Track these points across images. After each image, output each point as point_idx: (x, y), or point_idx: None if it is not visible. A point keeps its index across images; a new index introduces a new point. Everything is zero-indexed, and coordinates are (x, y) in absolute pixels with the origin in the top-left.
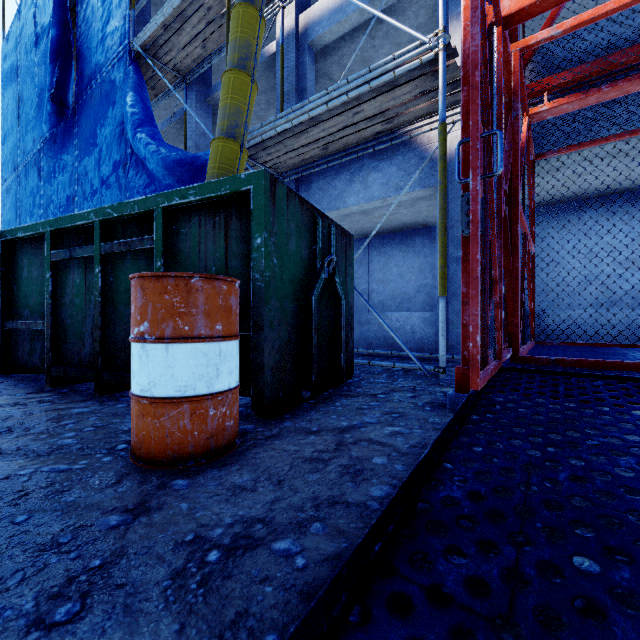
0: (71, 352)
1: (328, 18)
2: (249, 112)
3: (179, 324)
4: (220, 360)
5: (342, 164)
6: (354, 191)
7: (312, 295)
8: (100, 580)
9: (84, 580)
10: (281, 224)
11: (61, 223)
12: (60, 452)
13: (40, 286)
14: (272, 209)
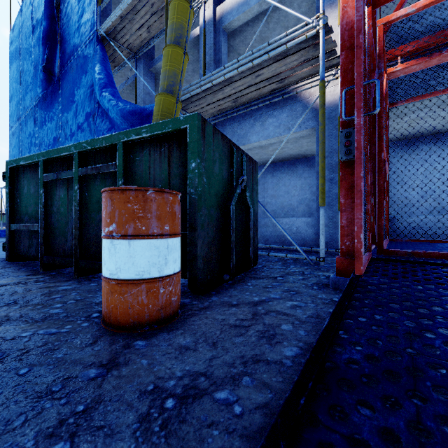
0: (58, 246)
1: (237, 9)
2: (182, 75)
3: (138, 225)
4: (168, 252)
5: (247, 113)
6: (255, 132)
7: (230, 205)
8: (84, 422)
9: (72, 422)
10: (209, 153)
11: (51, 154)
12: (51, 319)
13: (36, 199)
14: (203, 142)
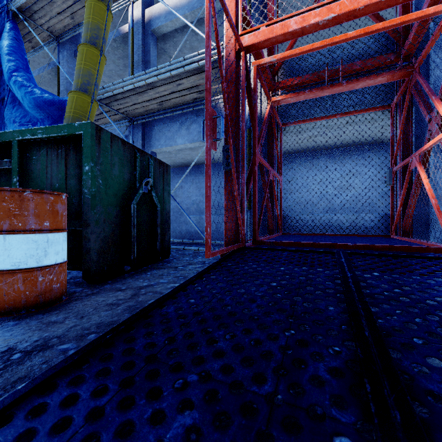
0: None
1: (165, 16)
2: (99, 75)
3: (14, 222)
4: (48, 245)
5: (174, 116)
6: (182, 135)
7: (131, 204)
8: None
9: None
10: (106, 157)
11: None
12: None
13: None
14: (98, 148)
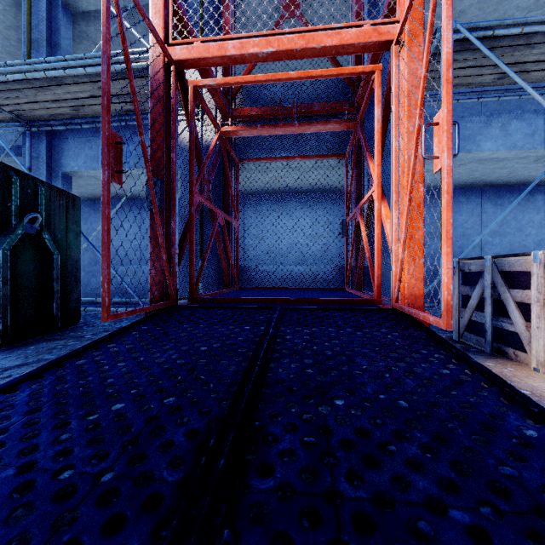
0: None
1: None
2: None
3: None
4: None
5: (99, 128)
6: None
7: None
8: None
9: None
10: None
11: None
12: None
13: None
14: None
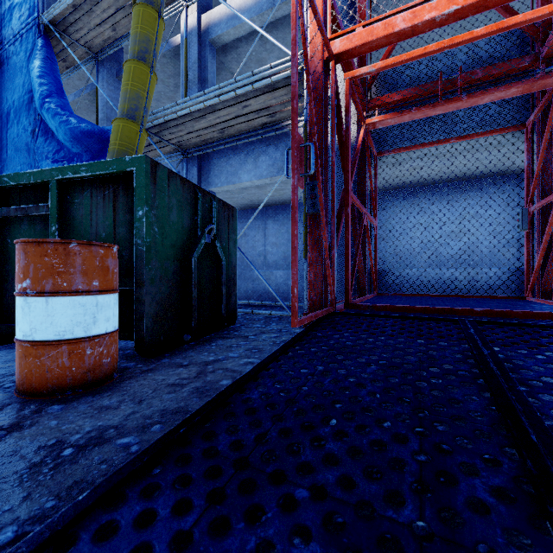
0: None
1: (226, 22)
2: (149, 98)
3: (58, 281)
4: (97, 310)
5: (237, 146)
6: (247, 169)
7: (192, 257)
8: None
9: None
10: (162, 199)
11: None
12: None
13: None
14: (153, 187)
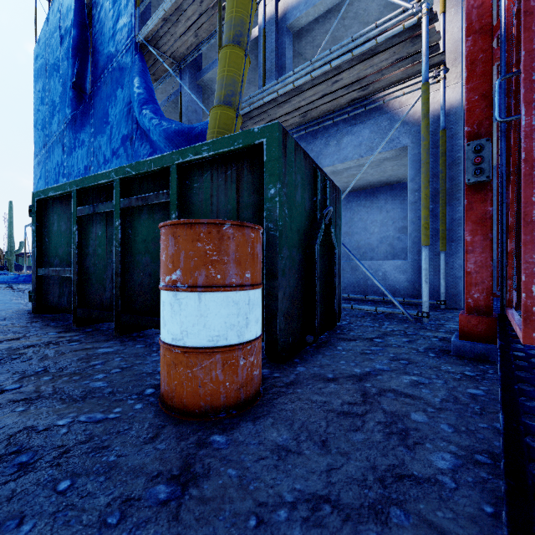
0: (94, 296)
1: (305, 2)
2: (243, 83)
3: (211, 272)
4: (249, 309)
5: (318, 130)
6: (329, 153)
7: (315, 244)
8: None
9: None
10: (290, 176)
11: (86, 182)
12: (93, 397)
13: (68, 238)
14: (284, 161)
